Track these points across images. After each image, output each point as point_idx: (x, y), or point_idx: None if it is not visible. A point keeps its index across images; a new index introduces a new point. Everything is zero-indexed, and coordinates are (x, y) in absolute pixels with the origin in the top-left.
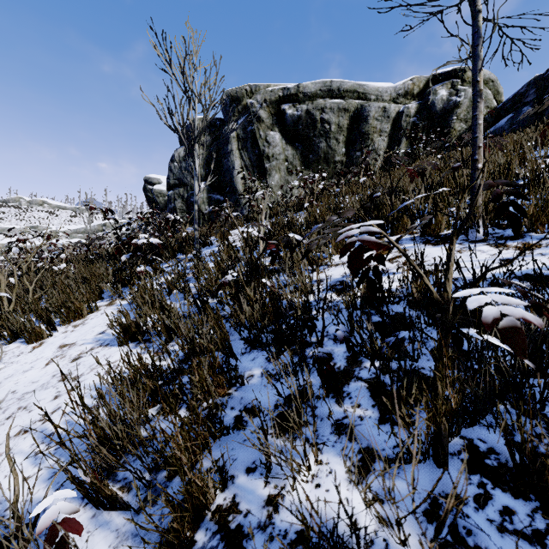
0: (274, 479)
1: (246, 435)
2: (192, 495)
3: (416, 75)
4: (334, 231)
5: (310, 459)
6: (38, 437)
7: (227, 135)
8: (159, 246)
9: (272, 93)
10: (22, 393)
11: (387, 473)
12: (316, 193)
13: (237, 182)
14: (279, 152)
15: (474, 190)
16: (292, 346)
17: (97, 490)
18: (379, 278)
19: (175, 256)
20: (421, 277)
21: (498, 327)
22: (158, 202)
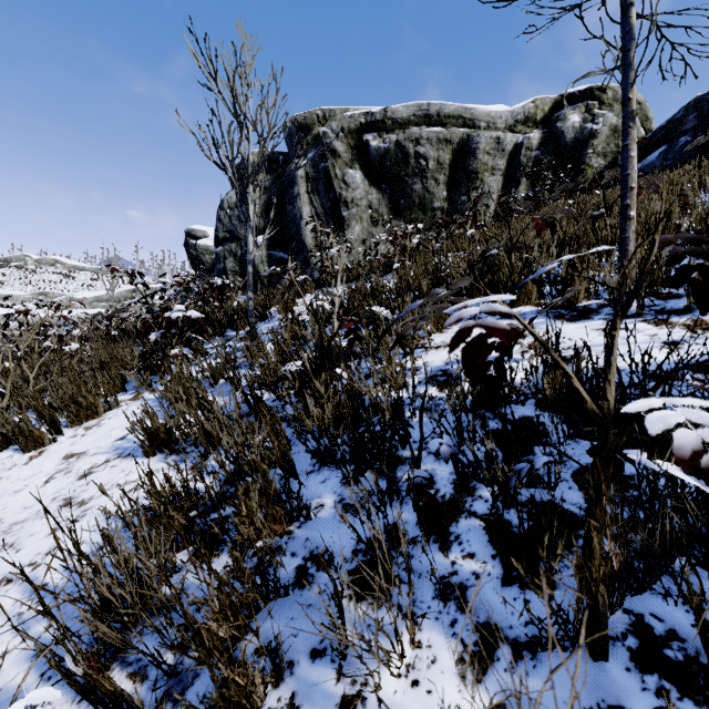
0: (350, 670)
1: (312, 597)
2: (230, 699)
3: (539, 96)
4: (438, 308)
5: (404, 639)
6: (24, 591)
7: (292, 174)
8: (200, 321)
9: (351, 120)
10: (10, 523)
11: (517, 665)
12: (408, 250)
13: (305, 235)
14: (360, 196)
15: (625, 246)
16: (377, 462)
17: (93, 684)
18: (503, 376)
19: (223, 332)
20: (568, 378)
21: (701, 465)
22: (203, 261)
